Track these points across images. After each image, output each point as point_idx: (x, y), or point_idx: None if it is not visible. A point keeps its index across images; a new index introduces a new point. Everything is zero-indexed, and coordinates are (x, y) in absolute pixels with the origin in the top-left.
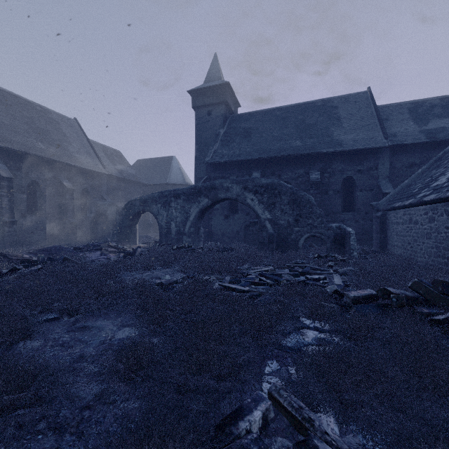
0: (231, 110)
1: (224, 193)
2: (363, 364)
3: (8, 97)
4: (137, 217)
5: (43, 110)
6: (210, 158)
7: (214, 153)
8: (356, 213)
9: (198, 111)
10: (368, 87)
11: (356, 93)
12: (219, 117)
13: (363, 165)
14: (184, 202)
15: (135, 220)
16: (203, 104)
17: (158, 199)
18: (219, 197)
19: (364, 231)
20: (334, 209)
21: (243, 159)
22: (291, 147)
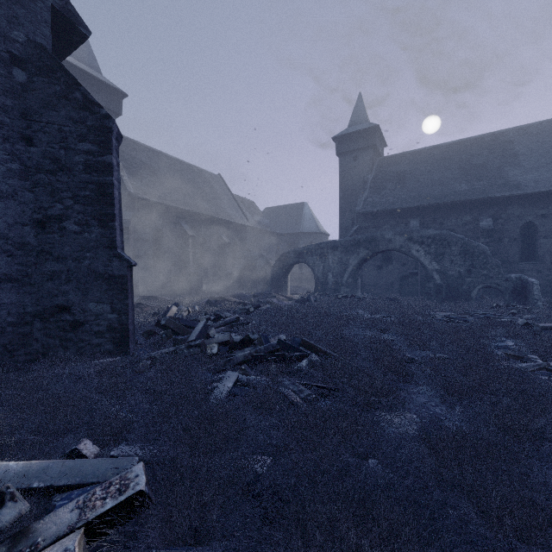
0: (379, 152)
1: (385, 245)
2: (551, 340)
3: (177, 164)
4: (290, 269)
5: (198, 171)
6: (360, 208)
7: (364, 202)
8: (538, 263)
9: (342, 157)
10: None
11: (537, 123)
12: (367, 162)
13: (547, 208)
14: (341, 254)
15: (288, 271)
16: (348, 150)
17: (313, 251)
18: (380, 248)
19: (549, 283)
20: (510, 258)
21: (399, 208)
22: (455, 192)
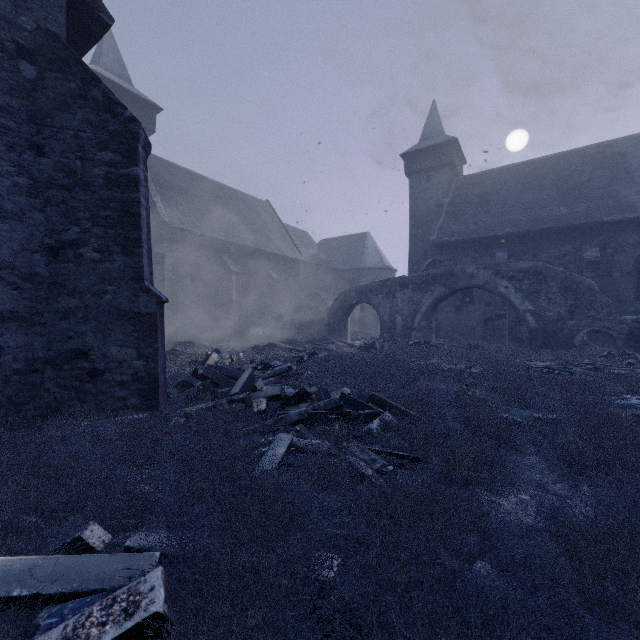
0: (457, 171)
1: (466, 281)
2: None
3: (219, 189)
4: (351, 310)
5: (243, 197)
6: (435, 237)
7: (439, 230)
8: None
9: (413, 177)
10: None
11: None
12: (443, 183)
13: None
14: (412, 292)
15: (348, 313)
16: (420, 168)
17: (379, 289)
18: (459, 285)
19: None
20: (623, 296)
21: (482, 236)
22: (552, 217)
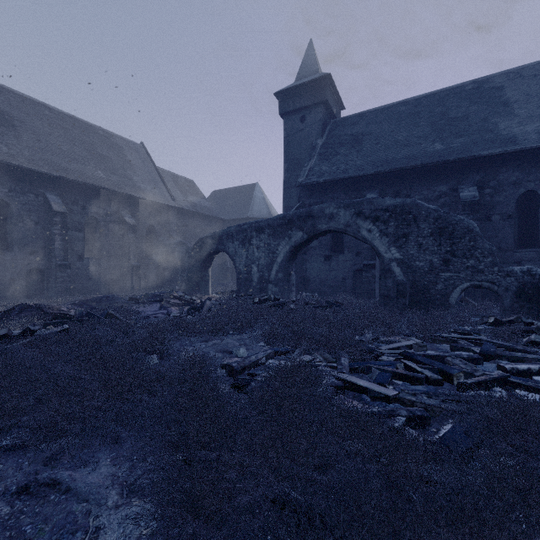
0: (333, 113)
1: (326, 223)
2: None
3: (67, 121)
4: (210, 259)
5: (105, 134)
6: (304, 179)
7: (309, 172)
8: None
9: (287, 118)
10: None
11: (534, 63)
12: (317, 123)
13: None
14: (269, 237)
15: (206, 263)
16: (294, 108)
17: (235, 235)
18: (318, 229)
19: None
20: (503, 244)
21: (351, 176)
22: (426, 153)
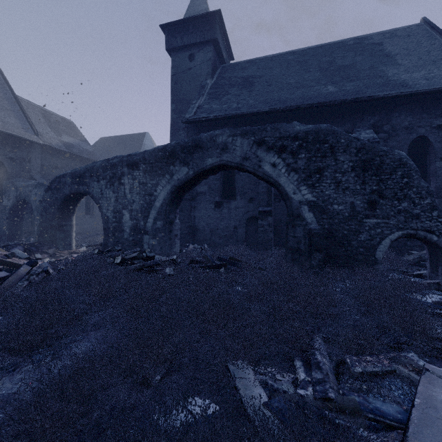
0: (222, 58)
1: (217, 156)
2: None
3: None
4: (72, 204)
5: None
6: (192, 115)
7: (198, 109)
8: None
9: (175, 55)
10: (423, 17)
11: (405, 27)
12: (206, 63)
13: None
14: (145, 175)
15: (66, 209)
16: (182, 44)
17: (101, 171)
18: (208, 163)
19: None
20: None
21: (244, 112)
22: (321, 94)
